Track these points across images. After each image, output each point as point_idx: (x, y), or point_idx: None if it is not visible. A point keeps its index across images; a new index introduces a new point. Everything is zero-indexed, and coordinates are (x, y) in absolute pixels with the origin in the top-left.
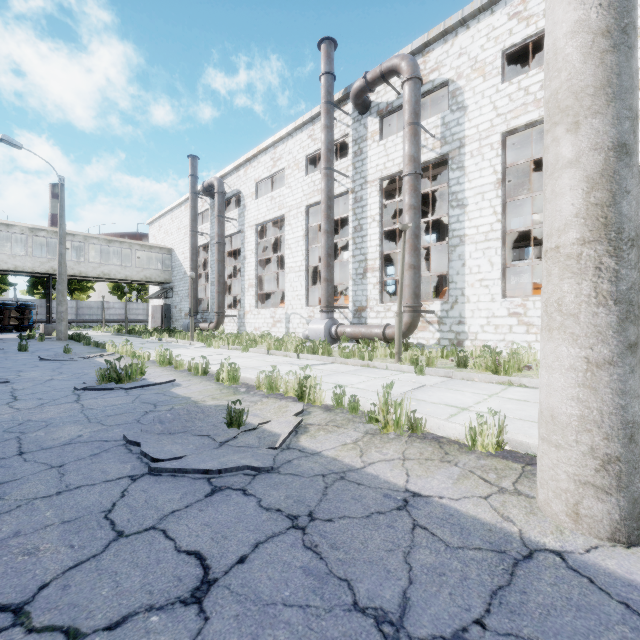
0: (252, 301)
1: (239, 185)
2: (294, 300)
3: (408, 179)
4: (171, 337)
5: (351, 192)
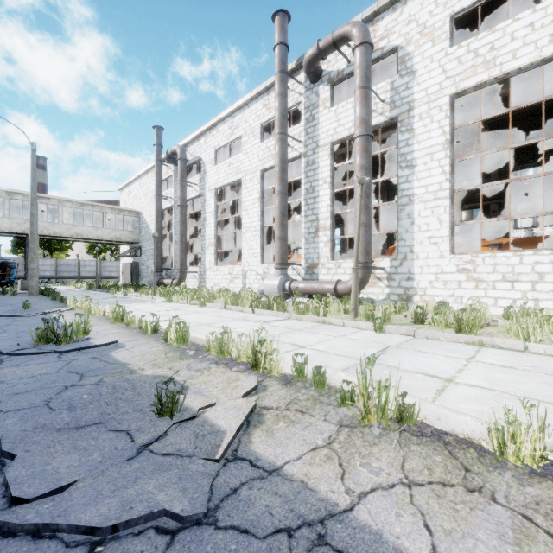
0: (212, 259)
1: (200, 153)
2: (250, 258)
3: (359, 140)
4: (137, 292)
5: (303, 156)
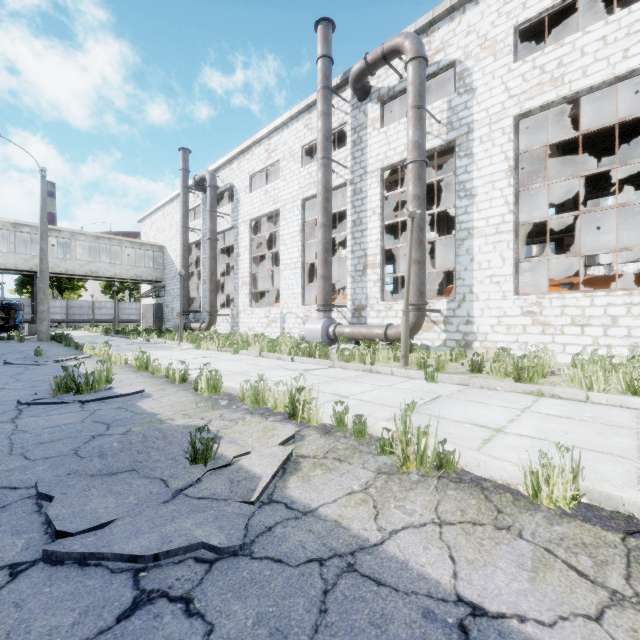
0: (246, 300)
1: (232, 179)
2: (289, 299)
3: (412, 167)
4: (161, 338)
5: (350, 184)
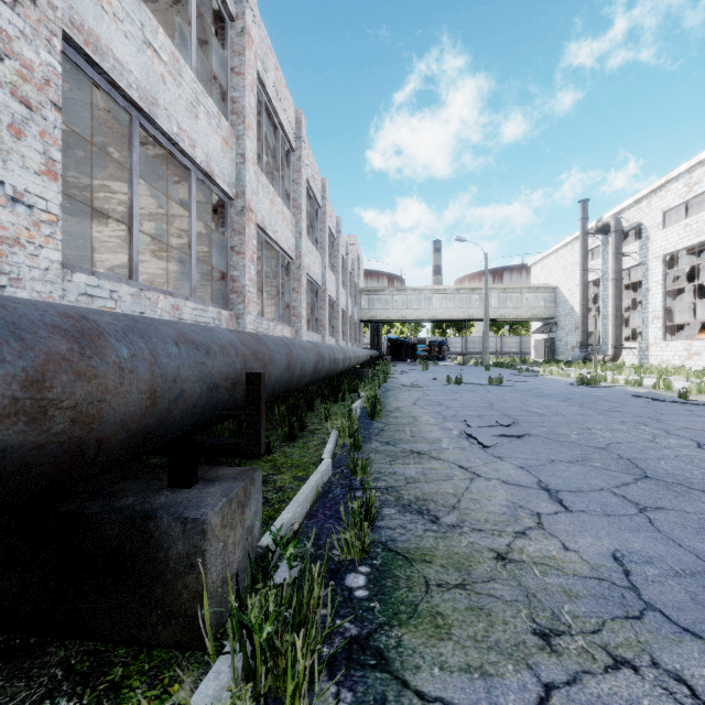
0: (657, 333)
1: (639, 218)
2: None
3: None
4: (565, 367)
5: None
